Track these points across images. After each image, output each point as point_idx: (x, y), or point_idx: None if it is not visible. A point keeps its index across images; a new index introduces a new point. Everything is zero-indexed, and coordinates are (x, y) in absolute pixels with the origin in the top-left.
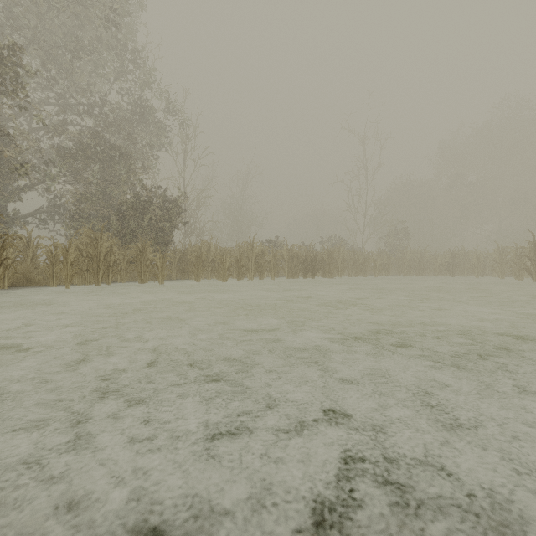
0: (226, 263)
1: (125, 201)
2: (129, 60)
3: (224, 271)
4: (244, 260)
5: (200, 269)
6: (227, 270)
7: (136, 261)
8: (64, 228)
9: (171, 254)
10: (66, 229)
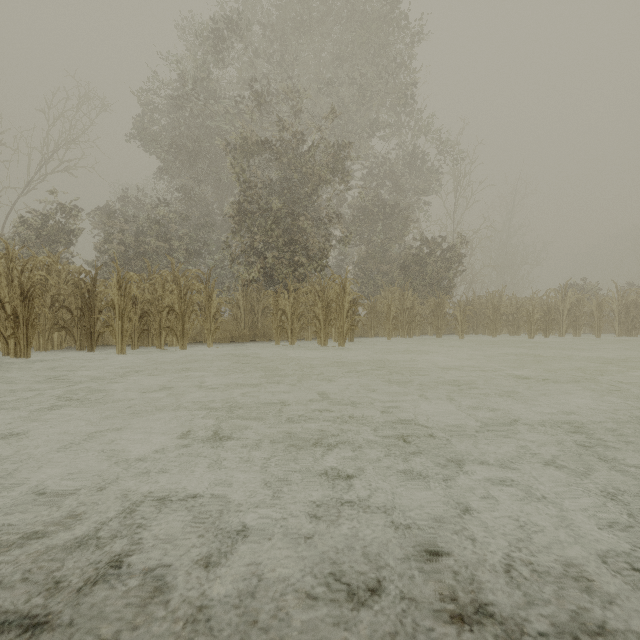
0: (533, 316)
1: (410, 256)
2: (406, 114)
3: (529, 326)
4: (554, 313)
5: (497, 323)
6: (534, 324)
7: (433, 315)
8: (354, 285)
9: (471, 307)
10: (355, 286)
